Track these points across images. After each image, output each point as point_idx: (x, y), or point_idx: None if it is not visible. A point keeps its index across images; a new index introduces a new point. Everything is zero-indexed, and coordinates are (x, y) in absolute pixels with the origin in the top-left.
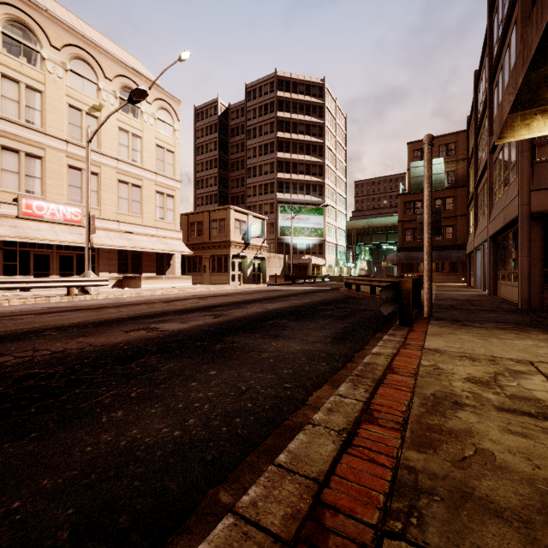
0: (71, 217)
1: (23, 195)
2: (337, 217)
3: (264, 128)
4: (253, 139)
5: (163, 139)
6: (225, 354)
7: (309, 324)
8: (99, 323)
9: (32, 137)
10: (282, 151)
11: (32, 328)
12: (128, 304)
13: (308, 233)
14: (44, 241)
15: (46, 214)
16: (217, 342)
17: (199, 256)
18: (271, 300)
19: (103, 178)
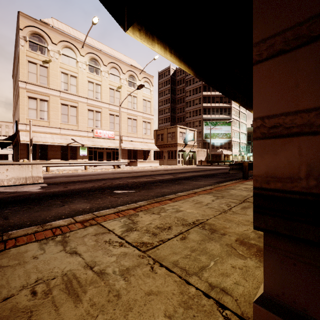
0: (110, 136)
1: (95, 128)
2: (240, 126)
3: (195, 79)
4: (189, 86)
5: (146, 96)
6: (179, 183)
7: (209, 179)
8: (135, 176)
9: (98, 104)
10: (206, 91)
11: (117, 177)
12: (138, 172)
13: (221, 136)
14: (102, 147)
15: (102, 135)
16: (176, 181)
17: (162, 151)
18: (196, 171)
19: (122, 118)
